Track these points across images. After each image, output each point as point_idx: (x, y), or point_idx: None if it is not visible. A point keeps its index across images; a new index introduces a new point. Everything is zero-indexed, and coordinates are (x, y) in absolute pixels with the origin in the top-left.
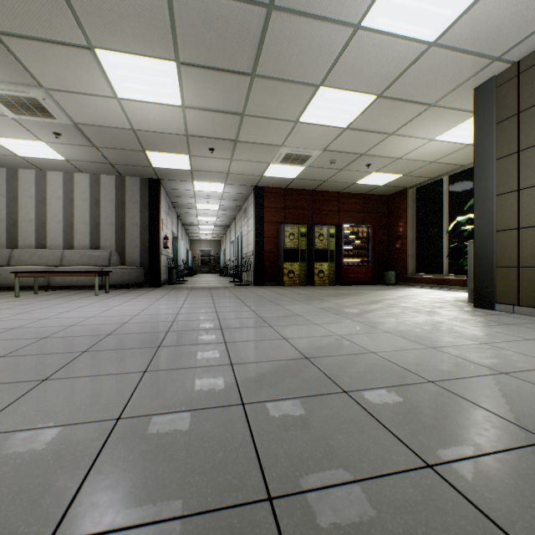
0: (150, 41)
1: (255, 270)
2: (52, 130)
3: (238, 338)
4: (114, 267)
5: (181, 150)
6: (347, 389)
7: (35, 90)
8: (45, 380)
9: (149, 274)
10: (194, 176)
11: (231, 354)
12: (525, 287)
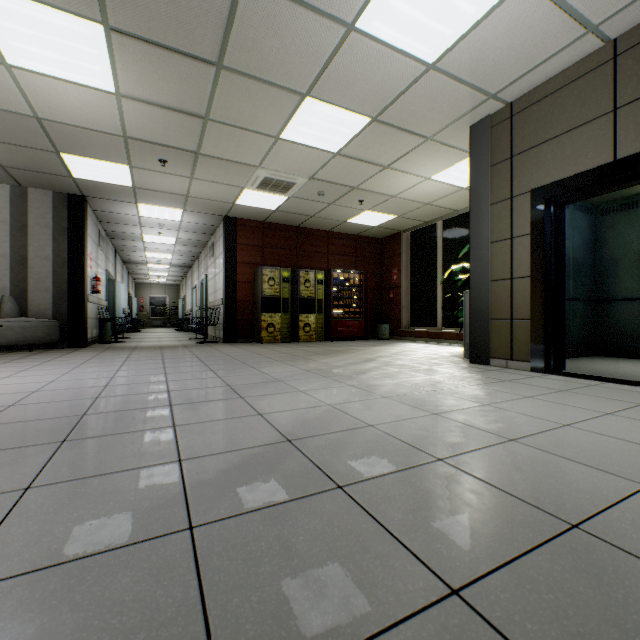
0: None
1: (225, 323)
2: None
3: (194, 419)
4: (8, 319)
5: (118, 157)
6: (342, 482)
7: None
8: None
9: (67, 329)
10: (138, 196)
11: (181, 443)
12: (517, 341)
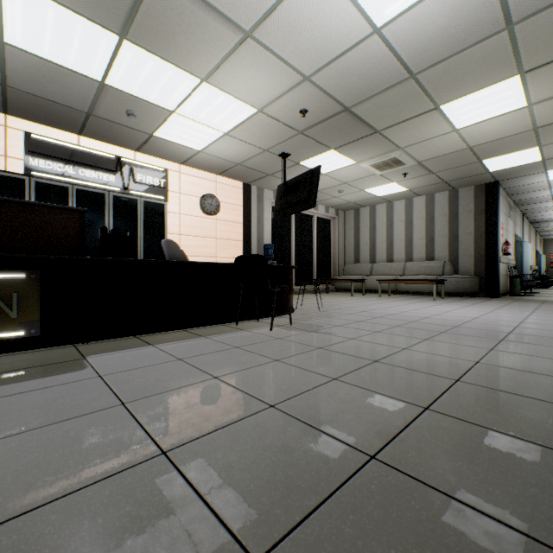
0: (490, 75)
1: None
2: (401, 173)
3: None
4: (447, 276)
5: (526, 145)
6: None
7: (394, 152)
8: (426, 339)
9: (483, 283)
10: (546, 166)
11: None
12: None
